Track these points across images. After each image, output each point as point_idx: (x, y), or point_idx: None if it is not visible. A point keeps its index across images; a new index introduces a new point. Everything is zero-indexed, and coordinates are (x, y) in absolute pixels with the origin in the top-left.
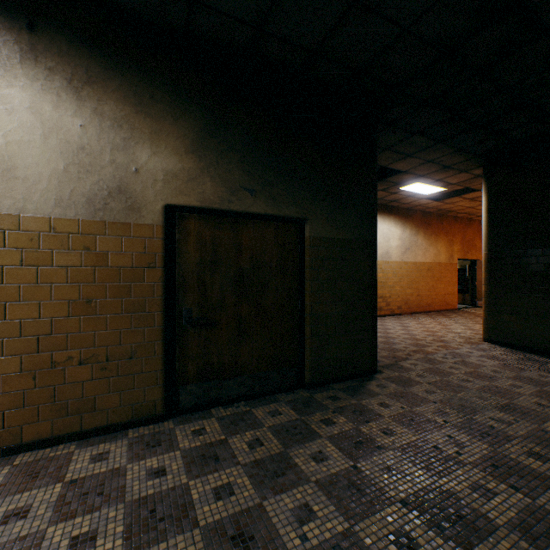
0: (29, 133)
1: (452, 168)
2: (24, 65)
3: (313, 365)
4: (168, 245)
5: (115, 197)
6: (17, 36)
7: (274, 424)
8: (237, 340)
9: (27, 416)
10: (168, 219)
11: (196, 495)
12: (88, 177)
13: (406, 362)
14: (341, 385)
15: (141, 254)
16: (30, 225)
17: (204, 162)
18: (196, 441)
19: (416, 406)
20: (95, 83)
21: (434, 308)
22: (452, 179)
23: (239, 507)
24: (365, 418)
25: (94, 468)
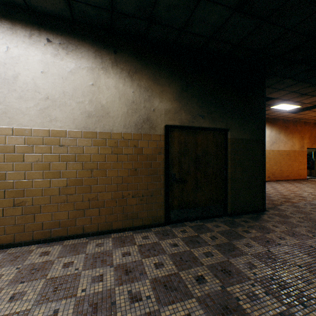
0: (114, 97)
1: (307, 95)
2: (112, 68)
3: (232, 204)
4: (165, 144)
5: (145, 122)
6: (110, 56)
7: (219, 230)
8: (195, 190)
9: (113, 218)
10: (165, 132)
11: (196, 254)
12: (135, 114)
13: (281, 206)
14: (247, 216)
15: (155, 148)
16: (115, 136)
17: (181, 104)
18: (184, 234)
19: (294, 227)
20: (138, 72)
21: (291, 178)
22: (306, 100)
23: (218, 260)
24: (266, 231)
25: (146, 241)
